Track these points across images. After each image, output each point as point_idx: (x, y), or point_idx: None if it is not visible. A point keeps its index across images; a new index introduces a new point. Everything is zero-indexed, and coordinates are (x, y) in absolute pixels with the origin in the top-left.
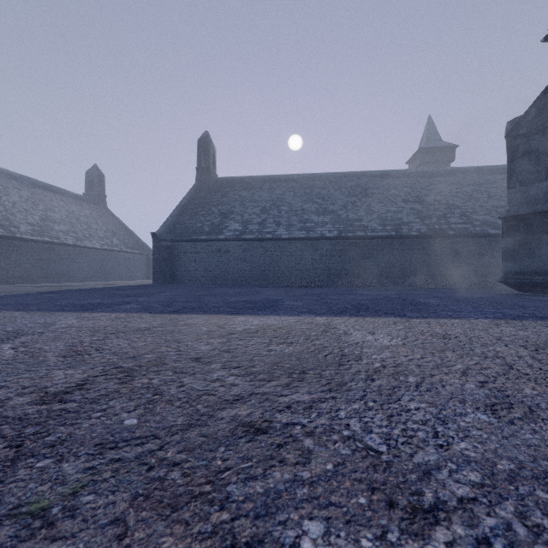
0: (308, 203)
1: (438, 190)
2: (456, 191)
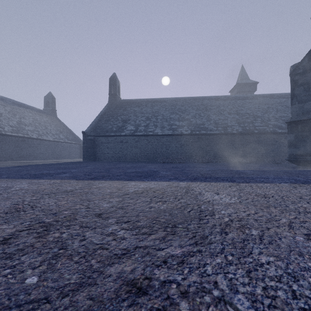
0: (173, 114)
1: (248, 107)
2: (258, 107)
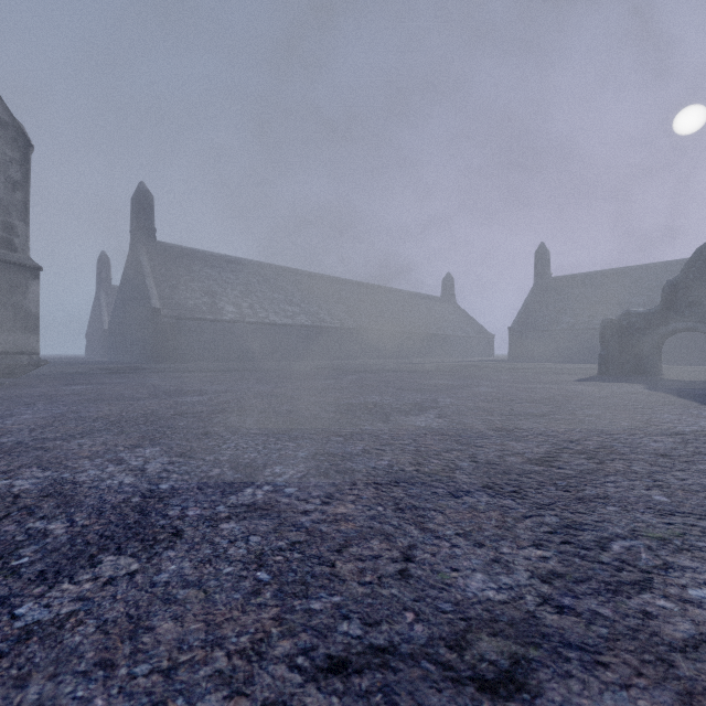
0: (636, 296)
1: None
2: None
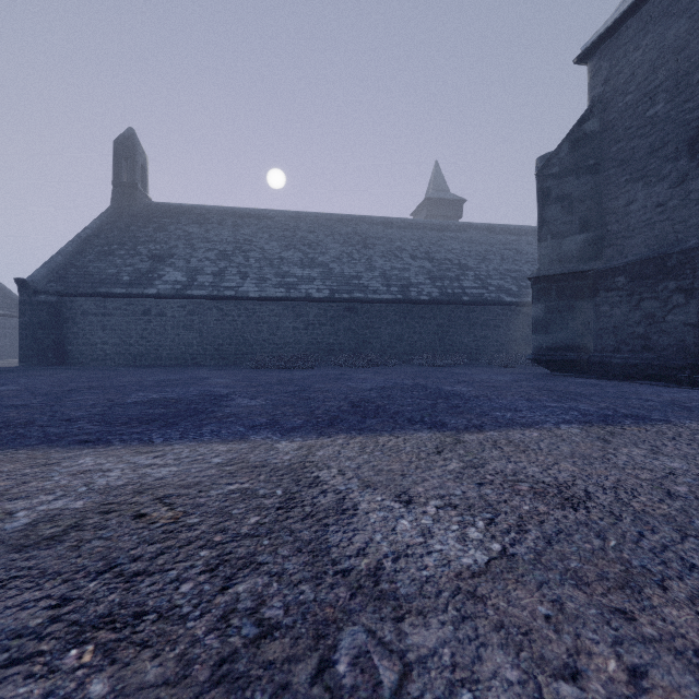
0: (289, 250)
1: (450, 247)
2: (469, 250)
